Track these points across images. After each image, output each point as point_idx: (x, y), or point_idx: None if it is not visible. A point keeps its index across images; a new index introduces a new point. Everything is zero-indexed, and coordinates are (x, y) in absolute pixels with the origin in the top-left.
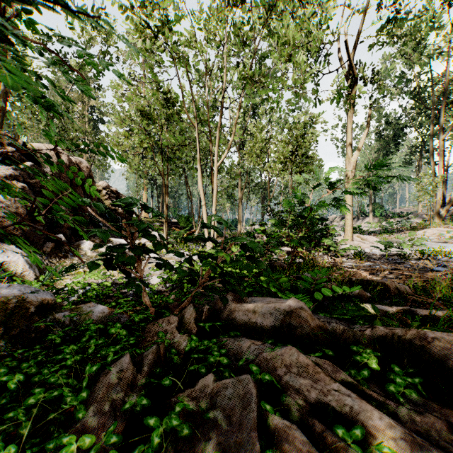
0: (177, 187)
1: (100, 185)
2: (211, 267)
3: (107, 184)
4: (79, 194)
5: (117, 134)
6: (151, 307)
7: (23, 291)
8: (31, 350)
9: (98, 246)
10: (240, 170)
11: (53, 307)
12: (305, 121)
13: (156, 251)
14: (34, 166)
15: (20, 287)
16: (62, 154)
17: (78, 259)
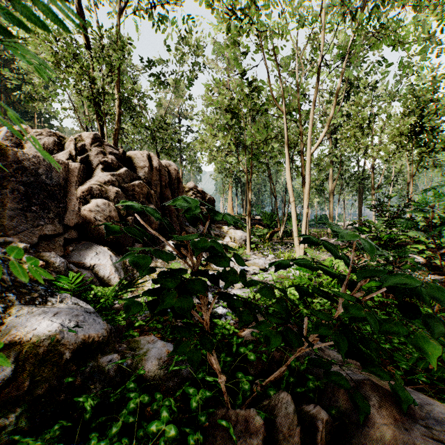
0: (260, 184)
1: (188, 186)
2: (335, 339)
3: (194, 184)
4: (167, 195)
5: (206, 138)
6: (220, 374)
7: (65, 324)
8: (49, 429)
9: (145, 272)
10: (333, 159)
11: (101, 345)
12: (433, 82)
13: (226, 286)
14: (128, 171)
15: (64, 317)
16: (154, 159)
17: (161, 261)
